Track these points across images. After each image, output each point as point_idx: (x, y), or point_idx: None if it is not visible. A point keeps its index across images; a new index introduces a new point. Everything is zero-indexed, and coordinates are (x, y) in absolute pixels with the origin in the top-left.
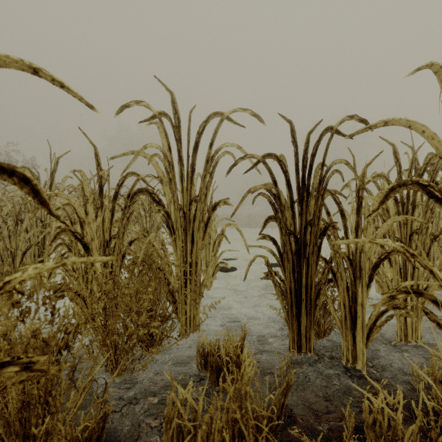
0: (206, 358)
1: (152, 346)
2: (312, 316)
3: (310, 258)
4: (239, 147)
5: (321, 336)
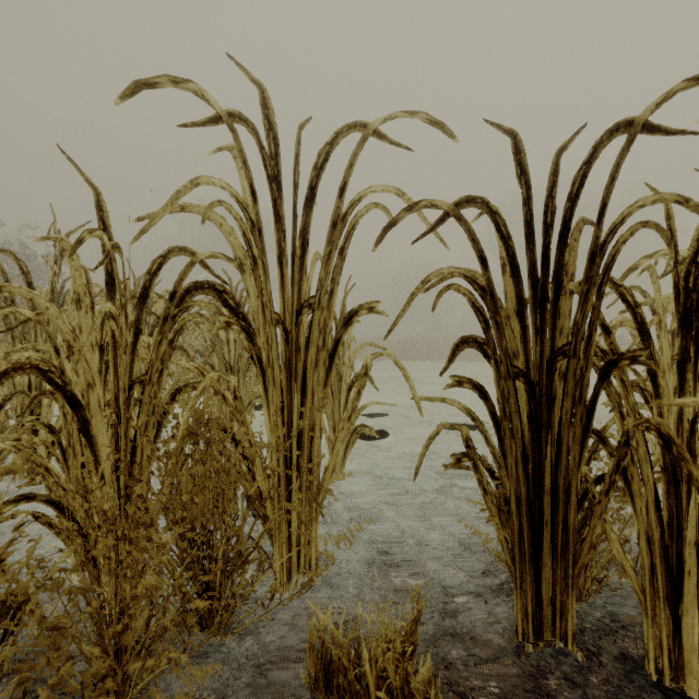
0: (330, 665)
1: (213, 620)
2: (570, 563)
3: (564, 431)
4: (401, 192)
5: (579, 597)
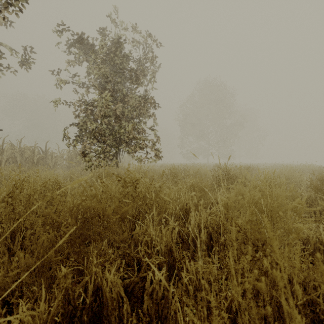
0: None
1: None
2: None
3: None
4: None
5: None
